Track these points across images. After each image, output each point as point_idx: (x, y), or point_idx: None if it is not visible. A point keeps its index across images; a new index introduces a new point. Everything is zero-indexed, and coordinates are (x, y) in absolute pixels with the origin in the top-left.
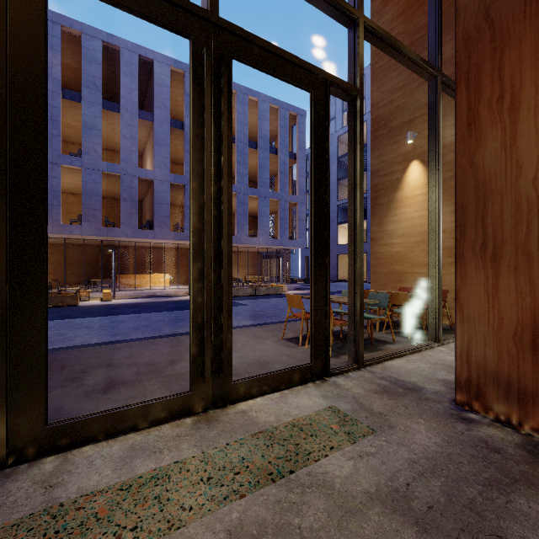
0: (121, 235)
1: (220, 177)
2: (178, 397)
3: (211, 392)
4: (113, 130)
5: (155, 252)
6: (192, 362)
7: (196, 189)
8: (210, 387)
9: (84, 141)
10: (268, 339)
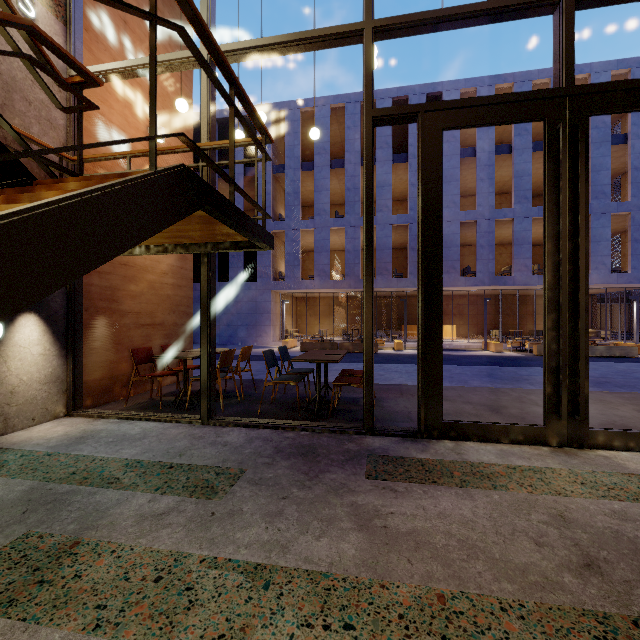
0: (409, 285)
1: (575, 234)
2: (533, 426)
3: (566, 431)
4: (400, 180)
5: None
6: (546, 400)
7: (550, 250)
8: (565, 427)
9: (378, 200)
10: (624, 406)
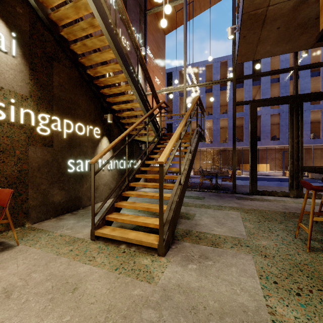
0: (244, 145)
1: (298, 137)
2: (285, 192)
3: (295, 193)
4: (239, 95)
5: (260, 152)
6: (289, 184)
7: (290, 141)
8: (295, 192)
9: (228, 106)
10: None
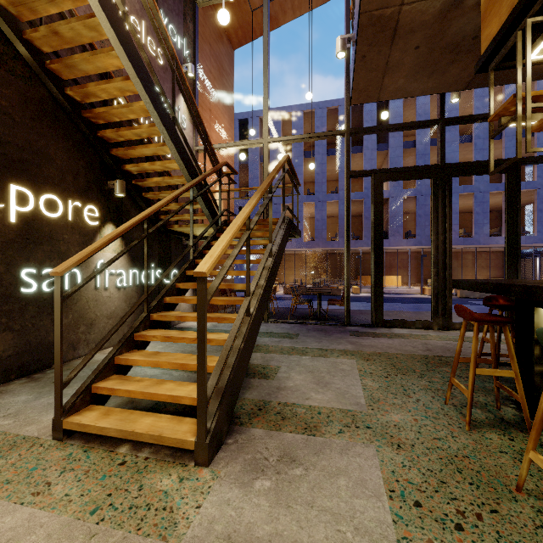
0: (364, 245)
1: (445, 232)
2: (426, 321)
3: (441, 323)
4: (356, 165)
5: (387, 256)
6: (432, 309)
7: (434, 239)
8: (441, 321)
9: (340, 181)
10: None
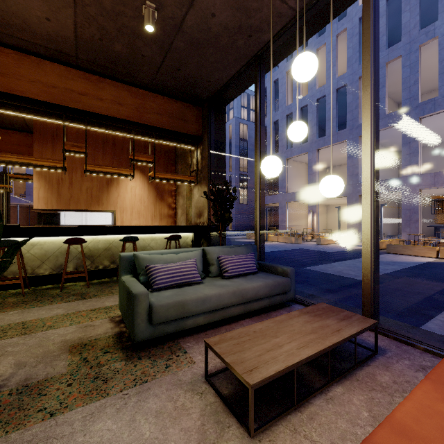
0: None
1: (7, 203)
2: None
3: None
4: None
5: None
6: None
7: (0, 207)
8: None
9: None
10: None
